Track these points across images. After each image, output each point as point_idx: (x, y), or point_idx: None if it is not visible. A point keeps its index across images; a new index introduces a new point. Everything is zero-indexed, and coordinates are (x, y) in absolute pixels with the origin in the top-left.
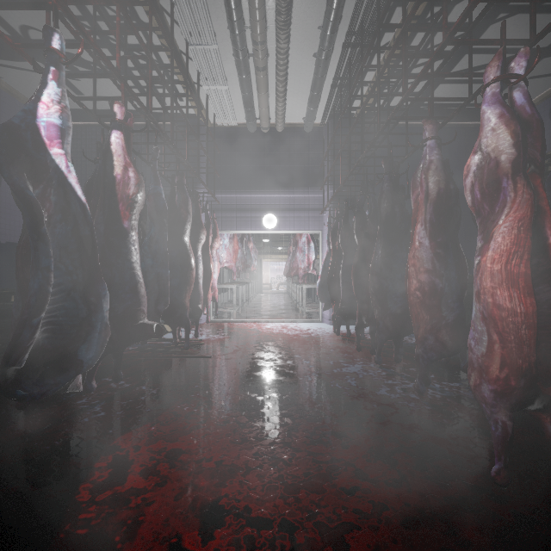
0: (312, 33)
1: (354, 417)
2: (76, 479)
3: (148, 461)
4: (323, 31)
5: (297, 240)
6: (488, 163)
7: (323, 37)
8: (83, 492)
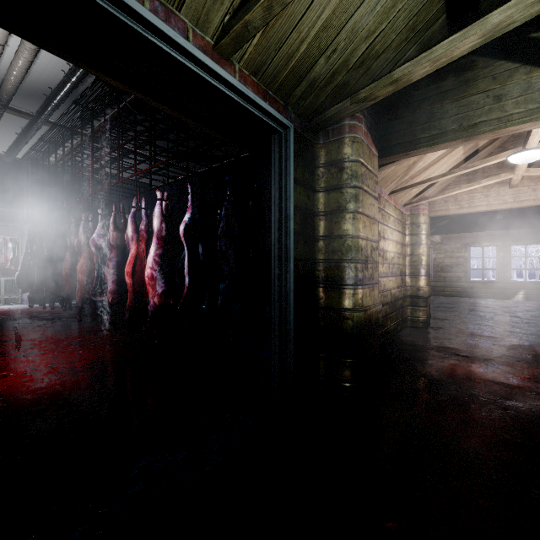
0: (16, 127)
1: (40, 323)
2: None
3: None
4: (24, 133)
5: None
6: (81, 242)
7: (24, 135)
8: None
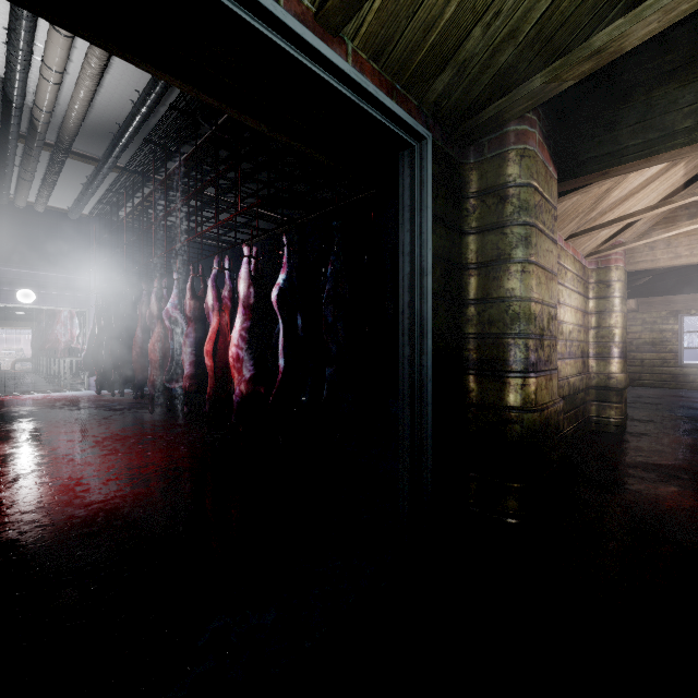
0: (81, 176)
1: (107, 414)
2: None
3: None
4: (90, 182)
5: (57, 312)
6: (153, 314)
7: (90, 185)
8: None
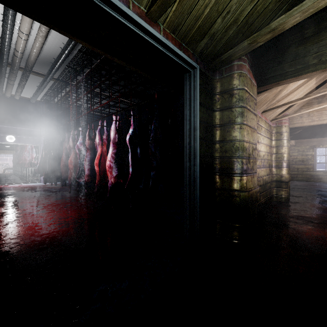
0: (36, 82)
1: (49, 194)
2: None
3: None
4: (41, 85)
5: (25, 146)
6: (70, 147)
7: (41, 86)
8: None
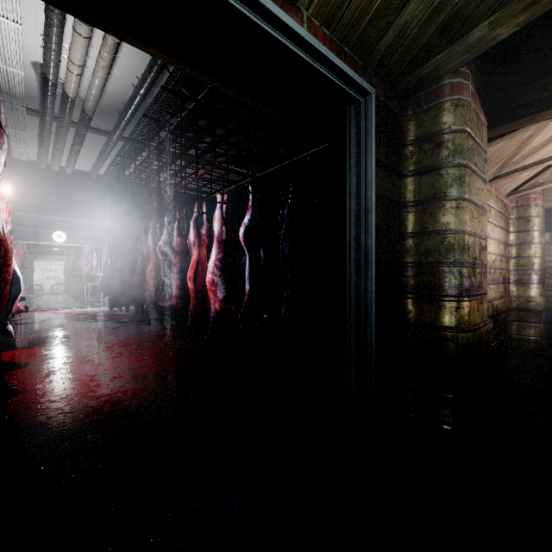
0: (97, 145)
1: (115, 325)
2: (8, 343)
3: (34, 338)
4: (104, 150)
5: (81, 248)
6: (149, 249)
7: (104, 152)
8: (16, 343)
